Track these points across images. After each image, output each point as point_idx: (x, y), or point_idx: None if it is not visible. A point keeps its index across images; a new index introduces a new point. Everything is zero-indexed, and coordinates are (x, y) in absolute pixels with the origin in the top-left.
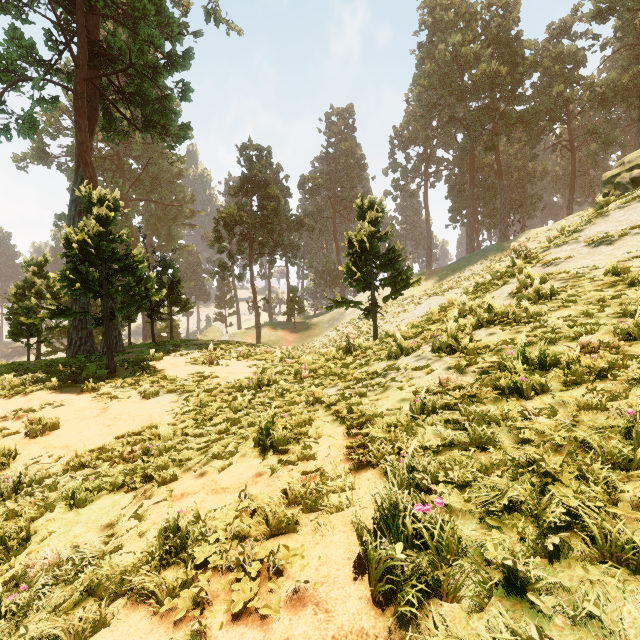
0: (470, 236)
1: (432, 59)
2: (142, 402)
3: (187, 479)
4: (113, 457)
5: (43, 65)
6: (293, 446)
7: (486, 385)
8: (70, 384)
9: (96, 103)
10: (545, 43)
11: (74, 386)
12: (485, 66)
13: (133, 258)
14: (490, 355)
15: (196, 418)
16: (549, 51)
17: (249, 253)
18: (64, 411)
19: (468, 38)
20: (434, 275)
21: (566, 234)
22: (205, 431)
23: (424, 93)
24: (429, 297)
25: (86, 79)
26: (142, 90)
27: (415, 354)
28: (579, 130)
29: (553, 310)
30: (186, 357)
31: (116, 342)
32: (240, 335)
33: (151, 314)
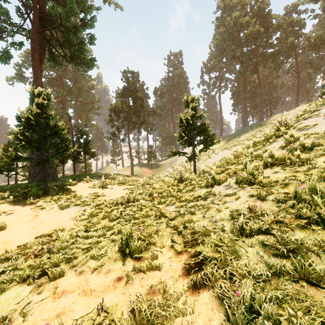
0: (243, 118)
1: (223, 26)
2: (59, 211)
3: (70, 276)
4: (30, 252)
5: (16, 26)
6: (145, 253)
7: (288, 213)
8: (20, 200)
9: (44, 46)
10: (283, 16)
11: (23, 201)
12: (252, 28)
13: (59, 128)
14: (280, 187)
15: (87, 224)
16: (286, 20)
17: (127, 127)
18: (12, 217)
19: (242, 14)
20: (224, 139)
21: (310, 112)
22: (90, 234)
23: (219, 44)
24: (222, 150)
25: (37, 32)
26: (69, 39)
27: (224, 184)
28: (300, 63)
29: (317, 157)
30: (90, 183)
31: (53, 174)
32: (123, 170)
33: (73, 159)
